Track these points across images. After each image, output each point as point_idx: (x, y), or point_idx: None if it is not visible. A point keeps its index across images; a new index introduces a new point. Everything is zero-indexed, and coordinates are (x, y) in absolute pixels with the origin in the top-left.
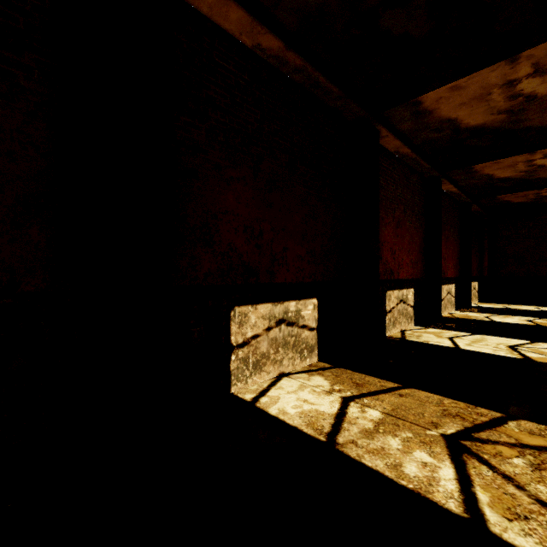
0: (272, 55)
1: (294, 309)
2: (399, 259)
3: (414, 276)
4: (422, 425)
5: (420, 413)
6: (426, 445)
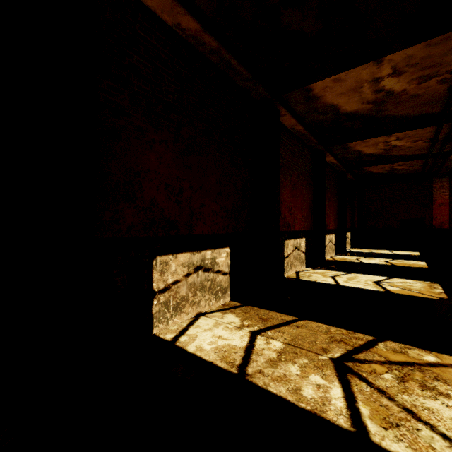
0: (190, 35)
1: (210, 257)
2: (294, 214)
3: (305, 228)
4: (315, 351)
5: (313, 341)
6: (319, 369)
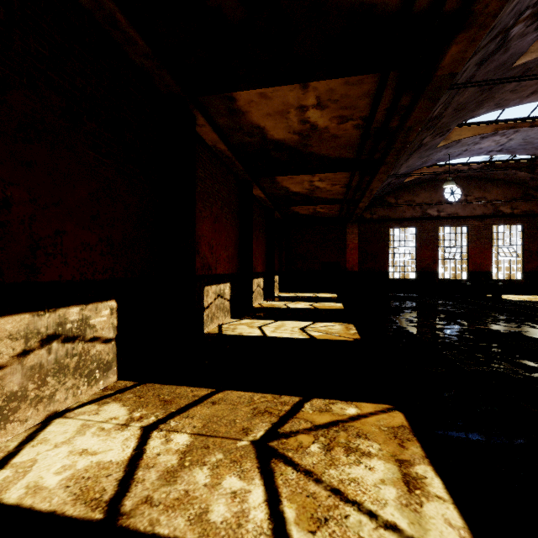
0: None
1: (77, 318)
2: (217, 254)
3: (230, 271)
4: (234, 436)
5: (232, 420)
6: (237, 464)
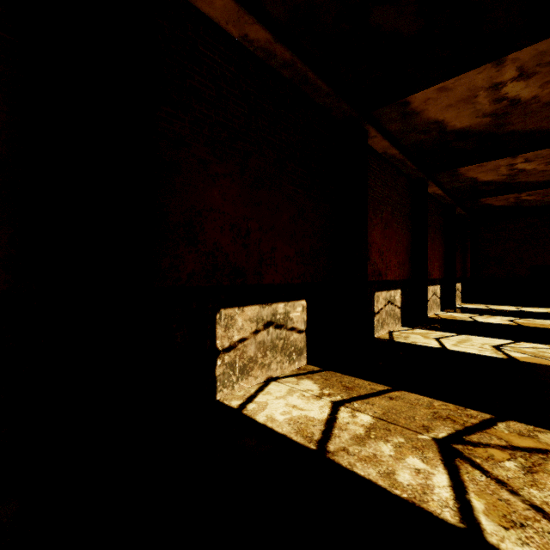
0: (259, 48)
1: (282, 311)
2: (387, 260)
3: (401, 277)
4: (414, 429)
5: (410, 416)
6: (419, 450)
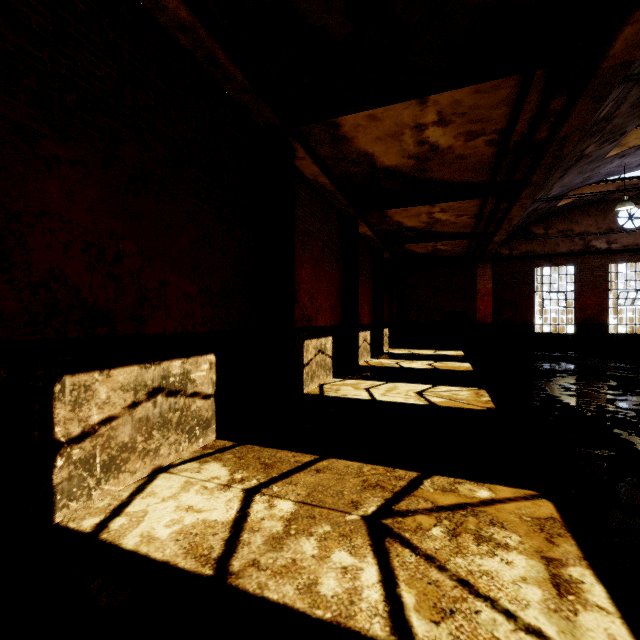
0: None
1: (179, 372)
2: (318, 303)
3: (332, 323)
4: (342, 508)
5: (339, 491)
6: (347, 539)
